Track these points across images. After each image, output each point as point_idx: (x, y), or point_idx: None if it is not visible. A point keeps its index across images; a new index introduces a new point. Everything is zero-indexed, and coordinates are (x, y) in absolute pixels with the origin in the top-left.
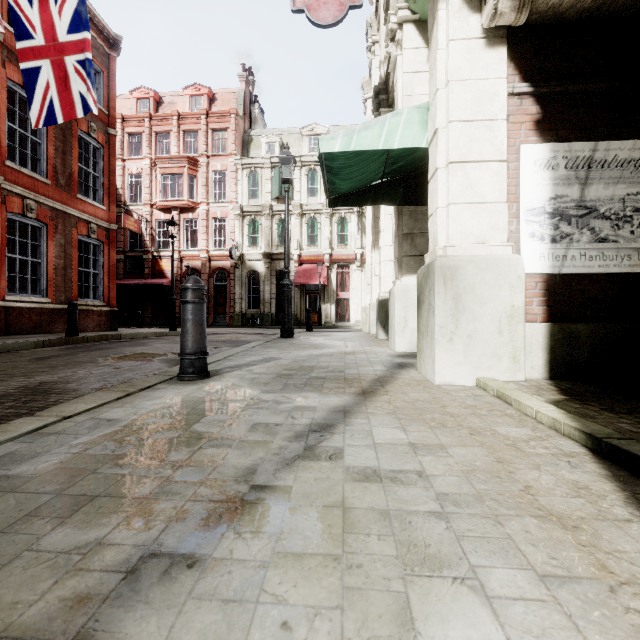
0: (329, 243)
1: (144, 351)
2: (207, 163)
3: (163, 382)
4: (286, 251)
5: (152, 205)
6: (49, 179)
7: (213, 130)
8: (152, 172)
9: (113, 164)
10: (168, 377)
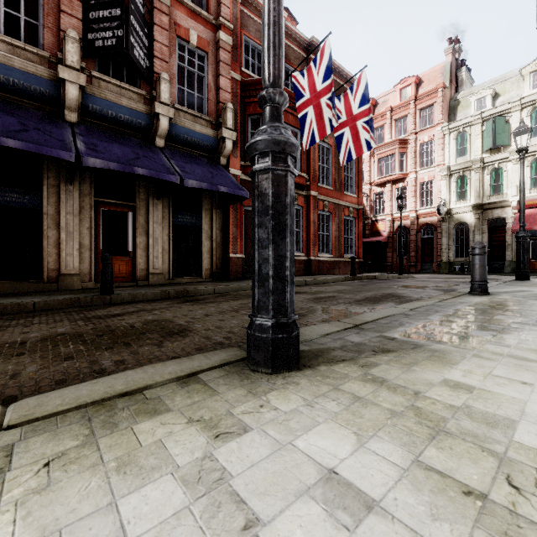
0: None
1: (410, 284)
2: (415, 139)
3: (463, 295)
4: (521, 208)
5: (371, 183)
6: (332, 187)
7: (420, 109)
8: (371, 159)
9: (360, 167)
10: (463, 293)
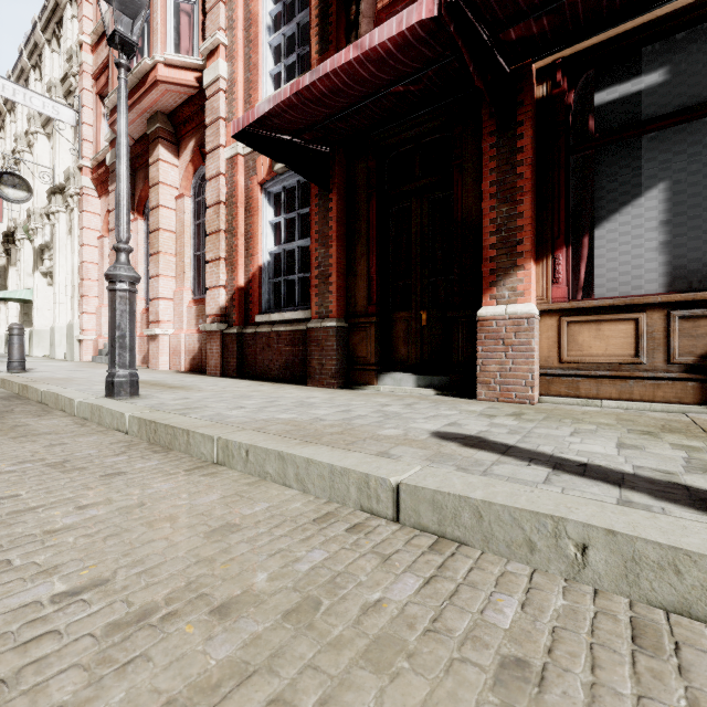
0: None
1: None
2: None
3: None
4: None
5: None
6: None
7: None
8: None
9: None
10: None
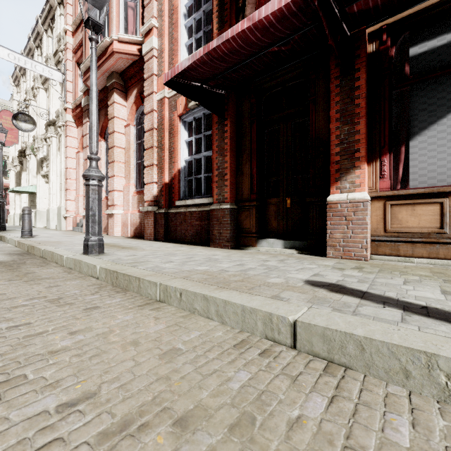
0: None
1: None
2: None
3: None
4: None
5: None
6: None
7: None
8: None
9: None
10: None
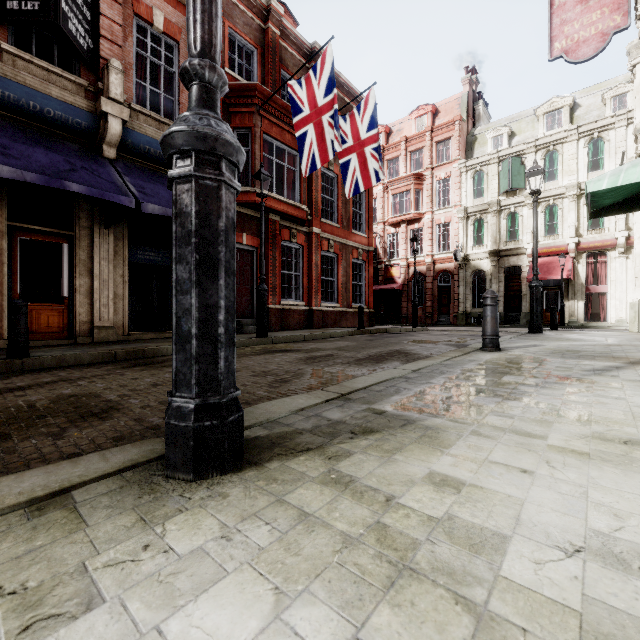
0: (575, 230)
1: (422, 339)
2: (431, 175)
3: (474, 351)
4: (534, 255)
5: (384, 222)
6: (339, 224)
7: (437, 143)
8: (384, 195)
9: (371, 202)
10: (475, 349)
